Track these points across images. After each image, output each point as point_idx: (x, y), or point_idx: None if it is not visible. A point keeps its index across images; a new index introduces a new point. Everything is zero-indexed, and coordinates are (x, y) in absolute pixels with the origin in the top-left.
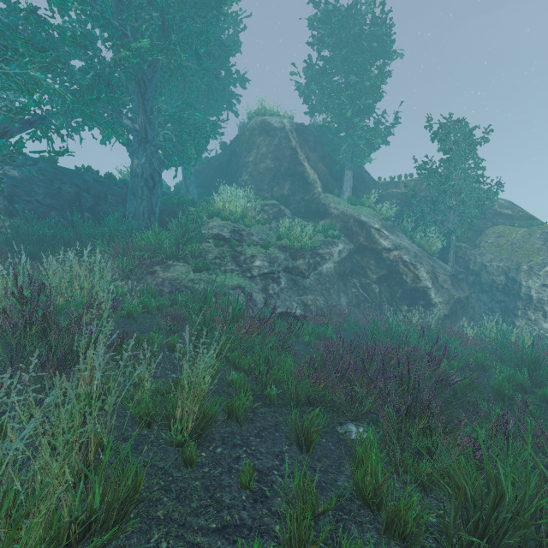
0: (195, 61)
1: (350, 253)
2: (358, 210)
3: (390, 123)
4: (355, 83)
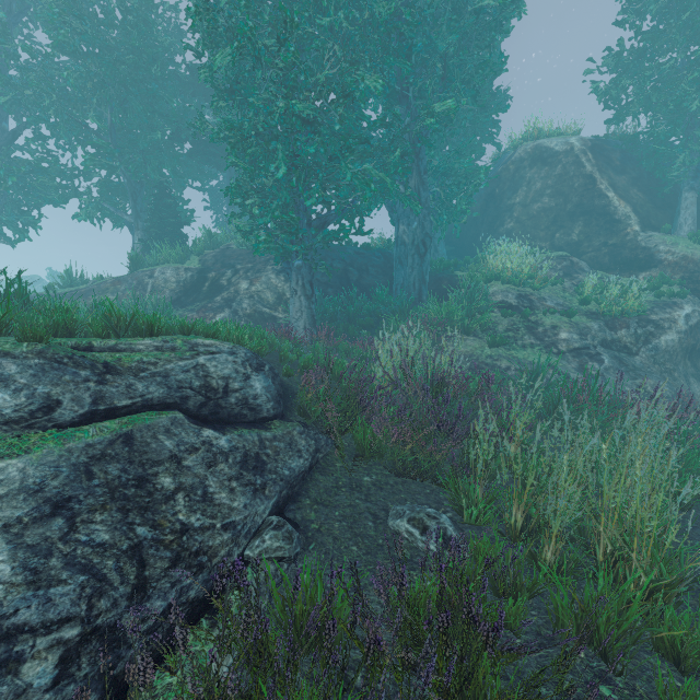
0: (470, 100)
1: None
2: None
3: None
4: None
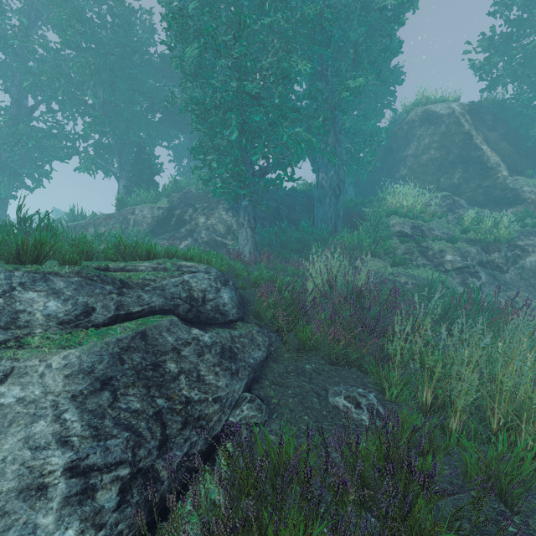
0: (374, 76)
1: None
2: None
3: None
4: None
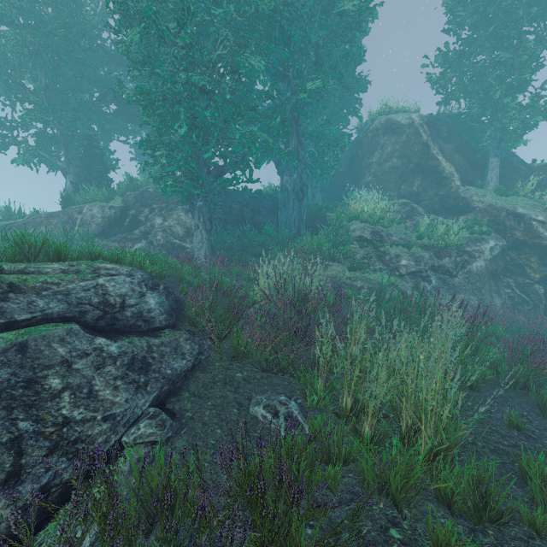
0: (337, 81)
1: (503, 250)
2: (511, 201)
3: None
4: (507, 60)
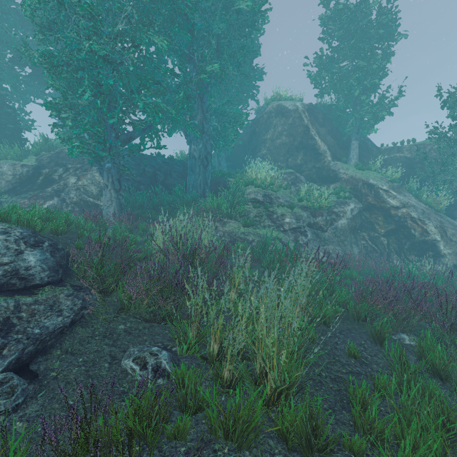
0: (236, 69)
1: (360, 211)
2: (366, 174)
3: (394, 96)
4: (363, 67)
